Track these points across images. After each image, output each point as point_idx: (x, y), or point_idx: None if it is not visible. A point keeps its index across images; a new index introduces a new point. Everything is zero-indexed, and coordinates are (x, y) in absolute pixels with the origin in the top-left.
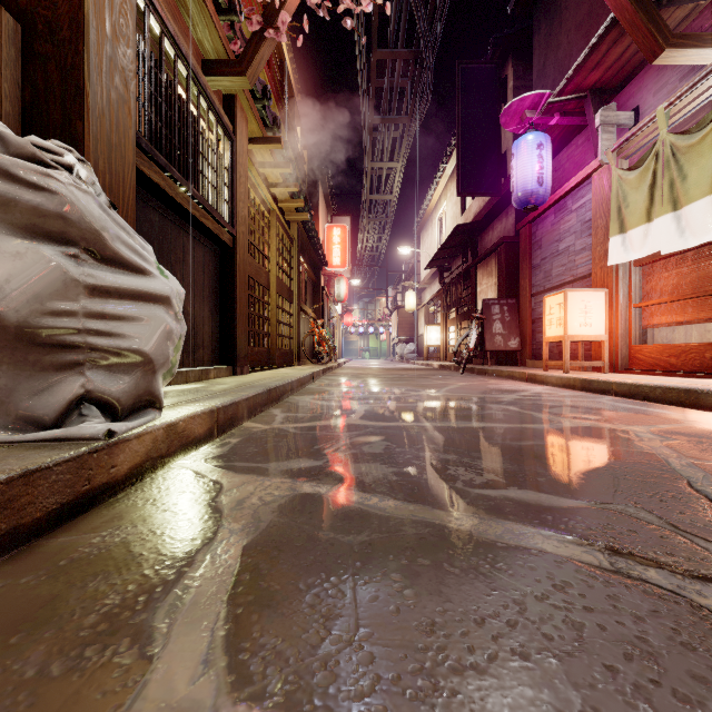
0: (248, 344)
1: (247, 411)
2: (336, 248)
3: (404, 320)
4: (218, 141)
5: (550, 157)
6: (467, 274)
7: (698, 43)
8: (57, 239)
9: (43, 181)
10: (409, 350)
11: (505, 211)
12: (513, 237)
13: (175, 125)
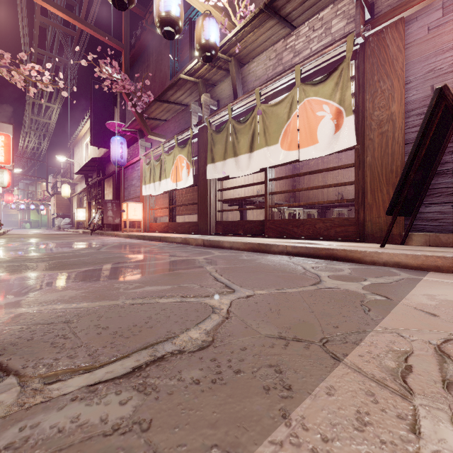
0: None
1: None
2: (0, 149)
3: (61, 203)
4: None
5: (126, 148)
6: (100, 183)
7: (158, 136)
8: None
9: None
10: (66, 223)
11: None
12: (119, 171)
13: None
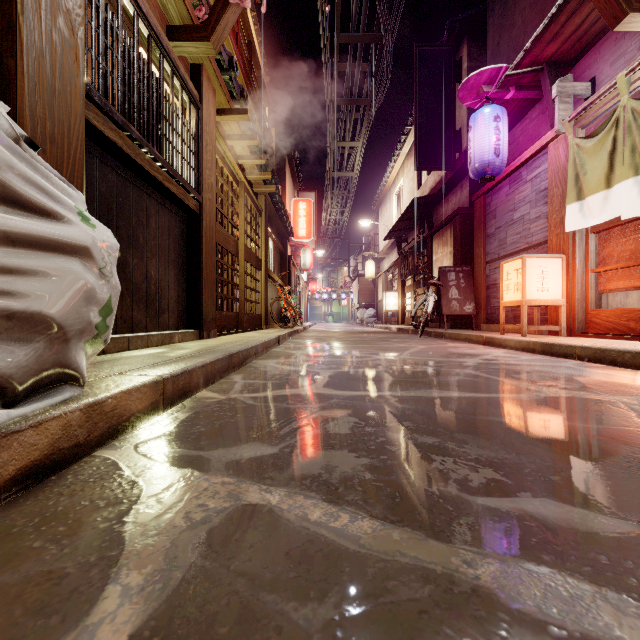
0: (216, 308)
1: (203, 378)
2: (302, 221)
3: (364, 287)
4: (185, 110)
5: (506, 129)
6: (423, 244)
7: None
8: None
9: None
10: (369, 315)
11: (460, 185)
12: (467, 208)
13: (134, 84)
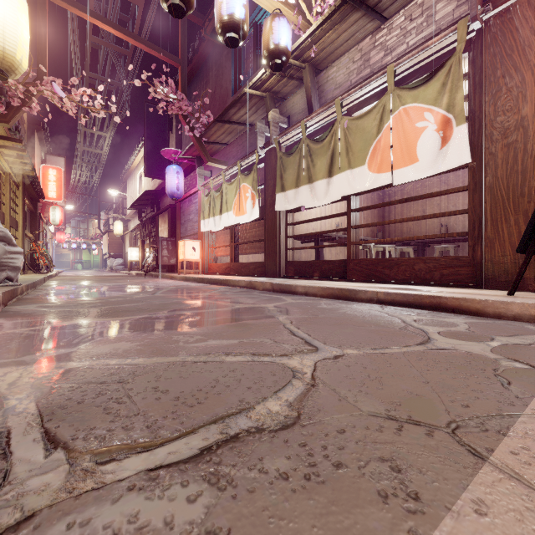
0: None
1: (30, 288)
2: (52, 184)
3: (114, 241)
4: None
5: (182, 178)
6: (155, 218)
7: (218, 163)
8: (1, 241)
9: (0, 229)
10: (118, 263)
11: None
12: (175, 205)
13: None
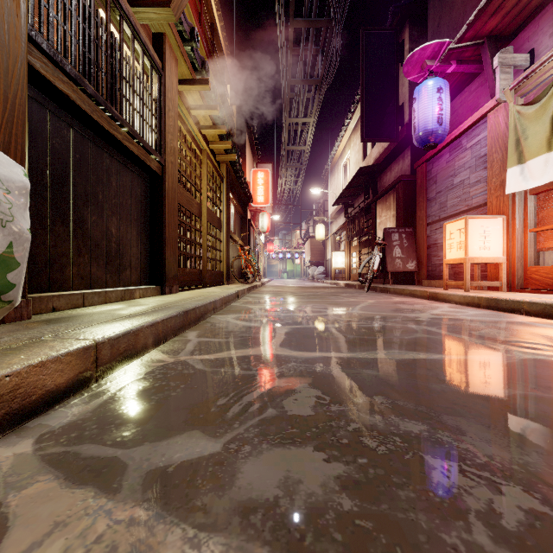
0: (180, 265)
1: (153, 338)
2: (260, 188)
3: (315, 248)
4: (148, 76)
5: (448, 100)
6: (368, 208)
7: None
8: None
9: None
10: (319, 272)
11: (402, 155)
12: (409, 176)
13: (90, 40)
